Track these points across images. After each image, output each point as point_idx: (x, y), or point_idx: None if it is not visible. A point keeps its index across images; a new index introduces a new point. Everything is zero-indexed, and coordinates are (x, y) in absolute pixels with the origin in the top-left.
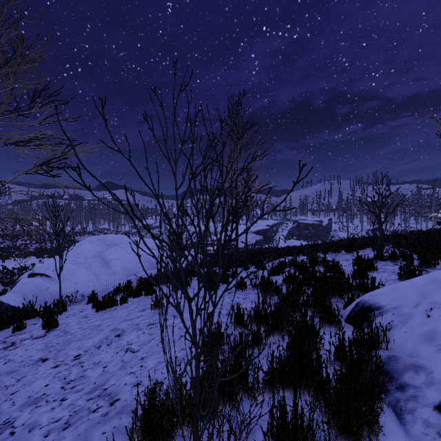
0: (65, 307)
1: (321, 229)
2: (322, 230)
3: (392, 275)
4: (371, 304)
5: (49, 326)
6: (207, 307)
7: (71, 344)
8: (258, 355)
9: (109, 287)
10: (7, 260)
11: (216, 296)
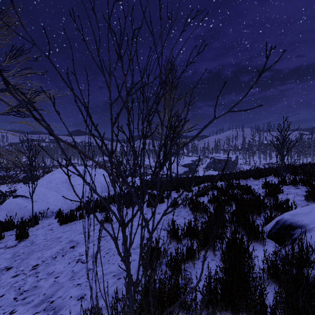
0: (37, 221)
1: (230, 163)
2: (231, 164)
3: (297, 197)
4: (293, 223)
5: (21, 238)
6: (142, 238)
7: (33, 254)
8: (213, 312)
9: (73, 206)
10: (2, 186)
11: (153, 223)
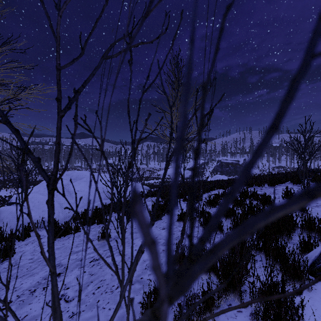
0: (29, 234)
1: (238, 167)
2: (239, 167)
3: None
4: None
5: (5, 256)
6: None
7: (12, 282)
8: None
9: (71, 214)
10: (2, 190)
11: None
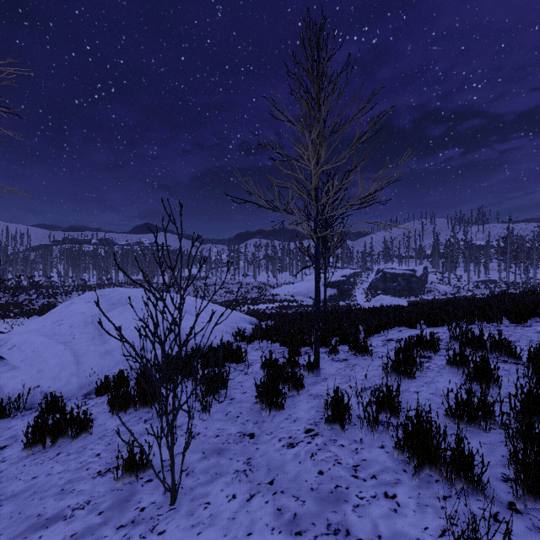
0: None
1: (414, 281)
2: (415, 282)
3: None
4: None
5: None
6: None
7: None
8: None
9: (95, 379)
10: (2, 321)
11: None
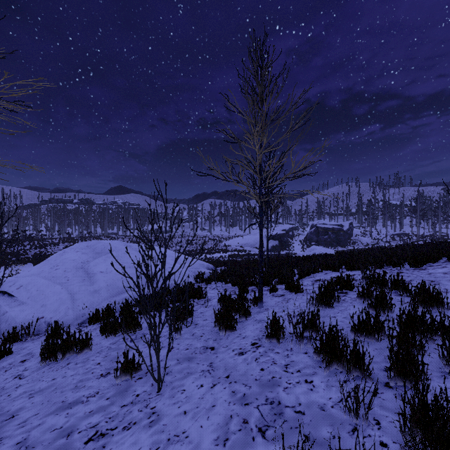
0: (9, 349)
1: (342, 234)
2: (342, 235)
3: None
4: None
5: None
6: None
7: None
8: None
9: (87, 312)
10: (2, 267)
11: None
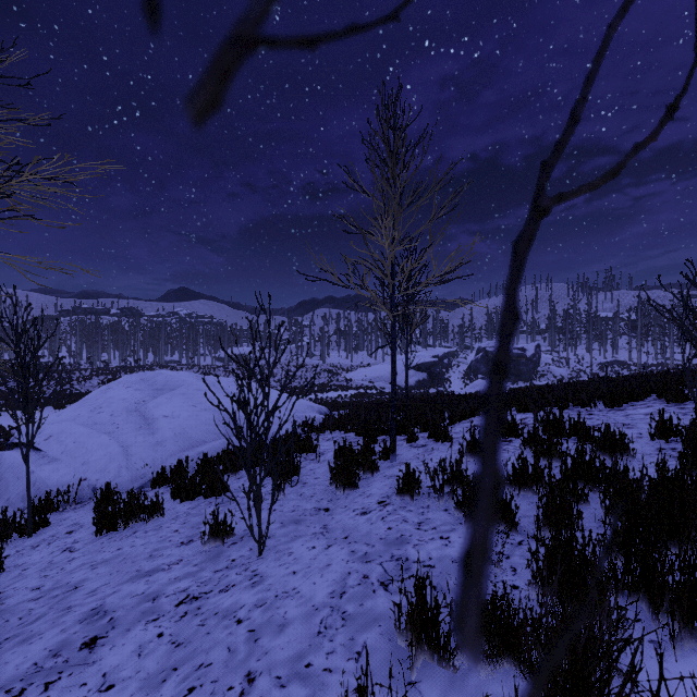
0: (46, 519)
1: (524, 363)
2: (525, 364)
3: None
4: None
5: None
6: None
7: None
8: None
9: (148, 472)
10: (6, 413)
11: None
